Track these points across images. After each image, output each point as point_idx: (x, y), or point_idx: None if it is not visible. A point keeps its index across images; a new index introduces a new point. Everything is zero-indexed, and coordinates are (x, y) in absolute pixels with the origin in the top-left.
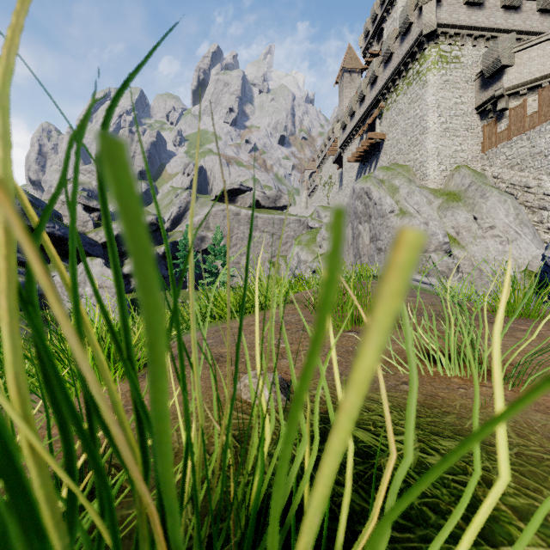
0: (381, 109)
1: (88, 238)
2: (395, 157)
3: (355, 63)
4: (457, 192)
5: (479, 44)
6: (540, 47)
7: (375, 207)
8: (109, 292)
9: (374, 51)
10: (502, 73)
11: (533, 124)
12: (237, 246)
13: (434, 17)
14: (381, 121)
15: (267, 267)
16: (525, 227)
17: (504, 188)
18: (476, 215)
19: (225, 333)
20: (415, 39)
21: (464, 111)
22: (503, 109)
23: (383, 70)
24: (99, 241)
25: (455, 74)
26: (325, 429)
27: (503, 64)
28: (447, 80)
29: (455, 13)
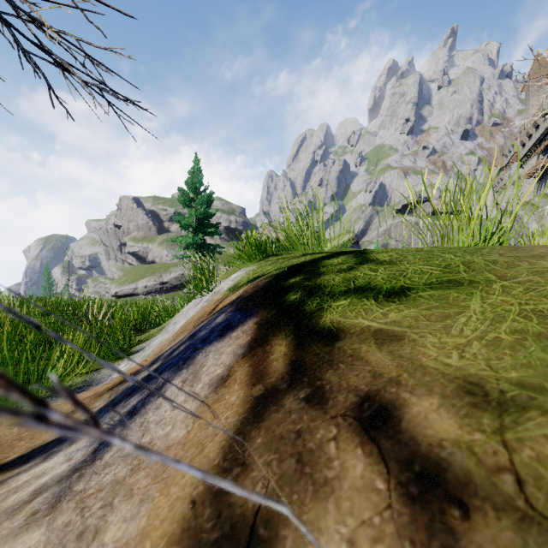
0: None
1: None
2: None
3: (544, 69)
4: None
5: None
6: None
7: (524, 229)
8: None
9: None
10: None
11: None
12: None
13: None
14: None
15: None
16: None
17: None
18: None
19: None
20: None
21: None
22: None
23: None
24: None
25: None
26: None
27: None
28: None
29: None
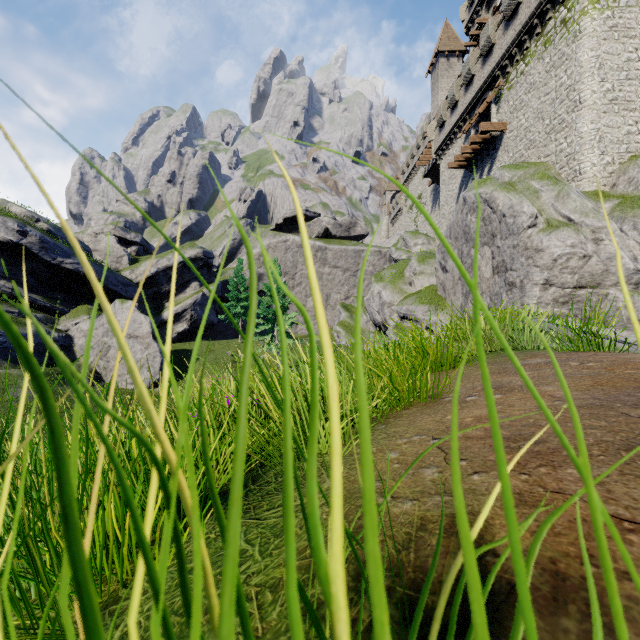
0: (499, 89)
1: (121, 276)
2: (523, 154)
3: (454, 43)
4: (637, 193)
5: None
6: None
7: (502, 221)
8: (142, 343)
9: (483, 20)
10: None
11: None
12: (302, 285)
13: None
14: (498, 107)
15: (339, 311)
16: None
17: None
18: None
19: None
20: None
21: None
22: None
23: (504, 32)
24: (134, 280)
25: (628, 15)
26: None
27: None
28: (614, 25)
29: None
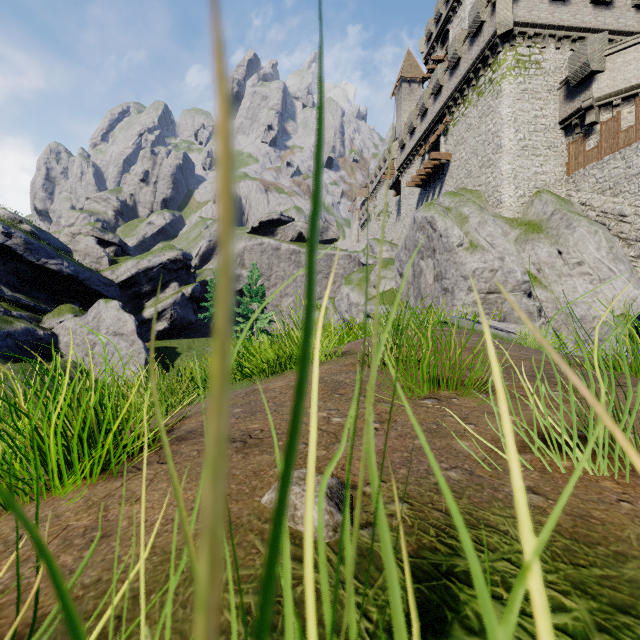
0: (446, 124)
1: (103, 277)
2: (463, 181)
3: (415, 71)
4: (538, 221)
5: (564, 46)
6: (638, 49)
7: (440, 240)
8: (127, 340)
9: (437, 57)
10: (591, 80)
11: (629, 140)
12: (277, 286)
13: (510, 14)
14: (446, 139)
15: None
16: (620, 263)
17: (593, 217)
18: (561, 249)
19: (258, 399)
20: (487, 41)
21: (546, 126)
22: (592, 123)
23: (449, 78)
24: (115, 280)
25: (535, 82)
26: (420, 594)
27: (592, 70)
28: (525, 89)
29: (535, 9)
